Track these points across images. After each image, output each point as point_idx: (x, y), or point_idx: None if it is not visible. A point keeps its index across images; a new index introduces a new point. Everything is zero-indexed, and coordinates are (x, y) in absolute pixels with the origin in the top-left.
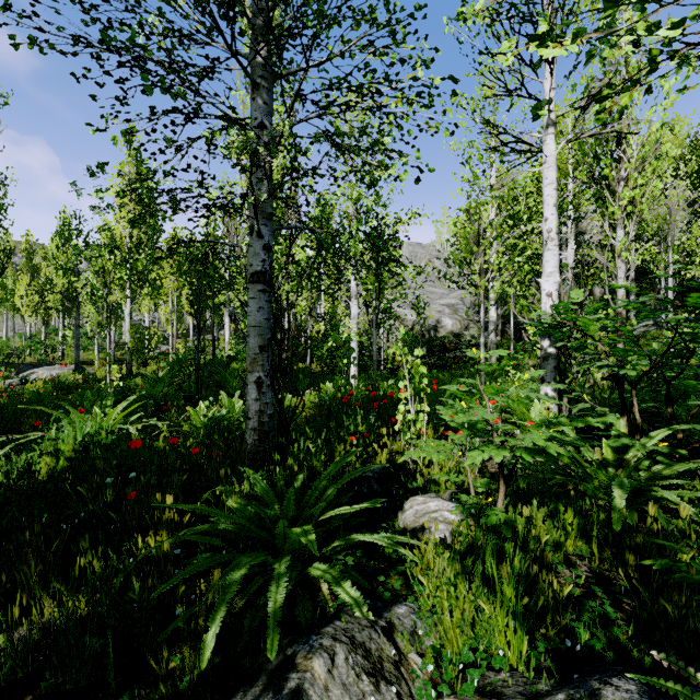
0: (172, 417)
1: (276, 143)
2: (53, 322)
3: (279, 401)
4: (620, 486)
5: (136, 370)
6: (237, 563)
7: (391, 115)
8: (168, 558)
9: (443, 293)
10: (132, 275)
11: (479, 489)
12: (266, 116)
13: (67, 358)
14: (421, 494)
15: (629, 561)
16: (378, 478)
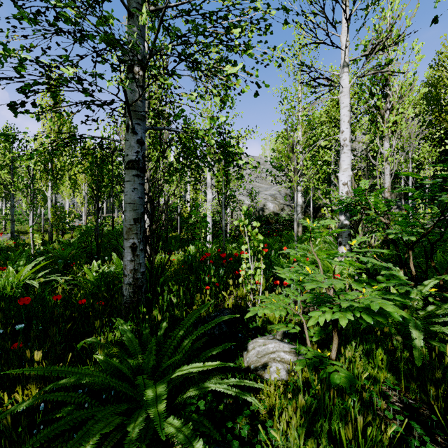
0: (74, 272)
1: (146, 59)
2: (0, 204)
3: (150, 261)
4: (416, 327)
5: (56, 237)
6: (92, 425)
7: (236, 40)
8: (38, 408)
9: (267, 187)
10: (53, 170)
11: (313, 338)
12: (139, 39)
13: (9, 229)
14: (259, 332)
15: (430, 392)
16: (227, 321)
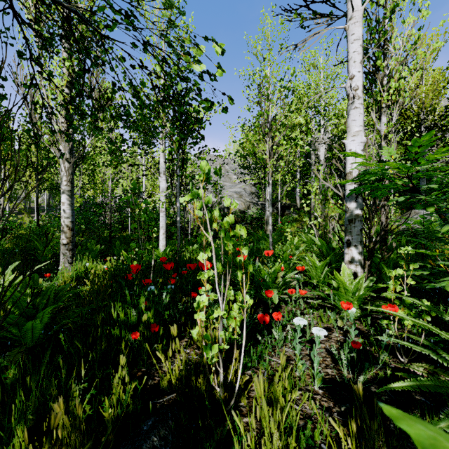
0: None
1: None
2: None
3: None
4: None
5: None
6: None
7: None
8: None
9: (232, 185)
10: None
11: None
12: None
13: None
14: None
15: None
16: None
